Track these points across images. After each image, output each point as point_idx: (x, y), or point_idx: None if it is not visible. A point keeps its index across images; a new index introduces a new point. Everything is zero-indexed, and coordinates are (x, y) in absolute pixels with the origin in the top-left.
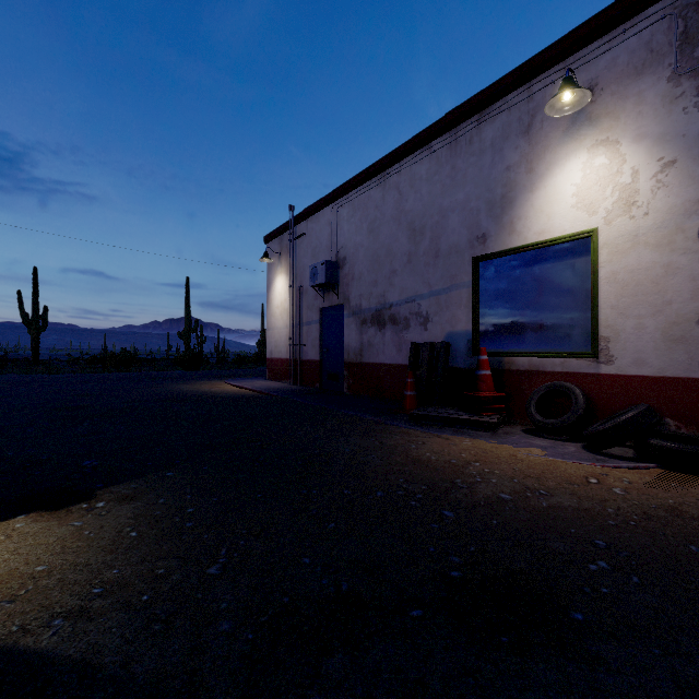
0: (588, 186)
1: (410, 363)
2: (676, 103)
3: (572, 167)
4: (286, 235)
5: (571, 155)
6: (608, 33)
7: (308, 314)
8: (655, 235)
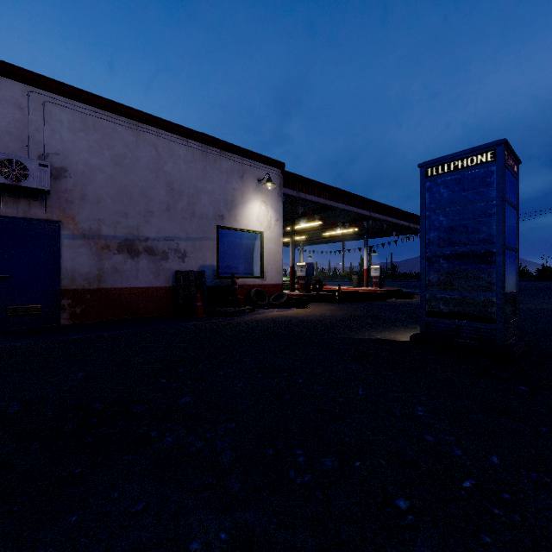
0: (260, 215)
1: (180, 285)
2: (279, 202)
3: (256, 205)
4: None
5: (256, 200)
6: (266, 165)
7: None
8: (275, 240)
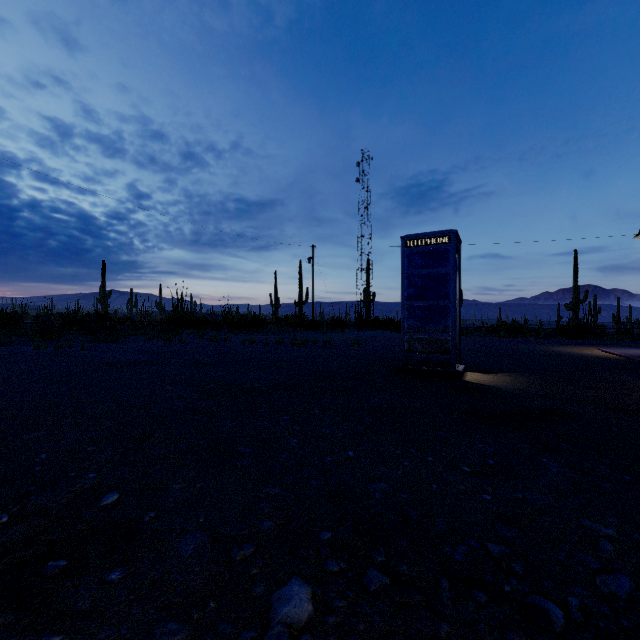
0: None
1: None
2: None
3: None
4: None
5: None
6: None
7: None
8: None
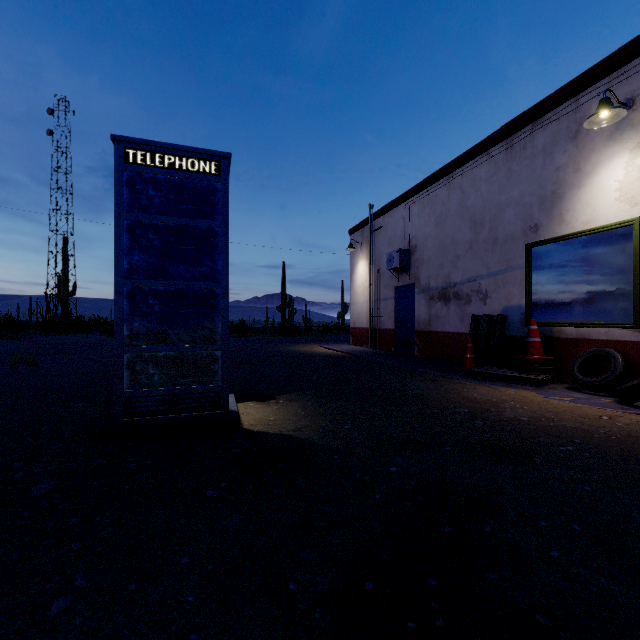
0: (630, 182)
1: (470, 331)
2: None
3: (616, 166)
4: (367, 228)
5: (615, 156)
6: None
7: (385, 291)
8: None
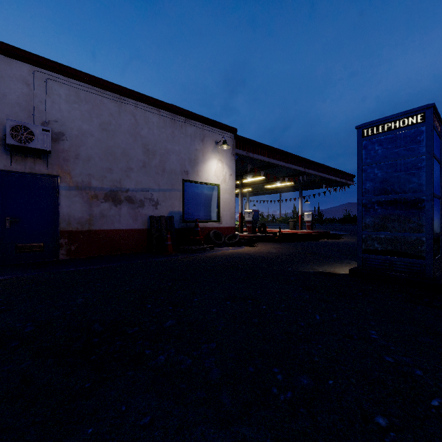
0: (217, 171)
1: (153, 227)
2: (232, 160)
3: (214, 163)
4: None
5: (214, 159)
6: (221, 130)
7: None
8: (229, 191)
